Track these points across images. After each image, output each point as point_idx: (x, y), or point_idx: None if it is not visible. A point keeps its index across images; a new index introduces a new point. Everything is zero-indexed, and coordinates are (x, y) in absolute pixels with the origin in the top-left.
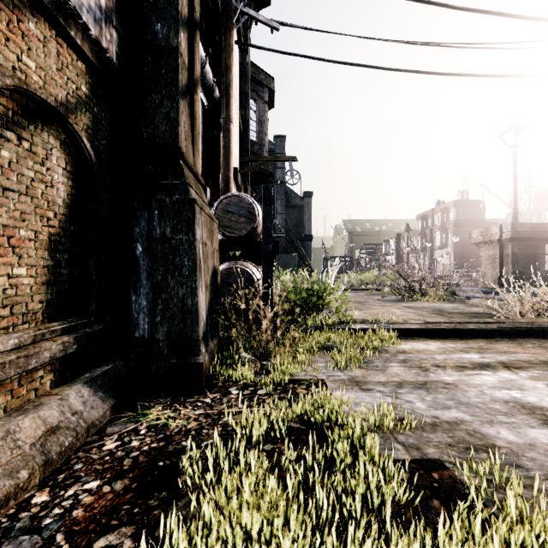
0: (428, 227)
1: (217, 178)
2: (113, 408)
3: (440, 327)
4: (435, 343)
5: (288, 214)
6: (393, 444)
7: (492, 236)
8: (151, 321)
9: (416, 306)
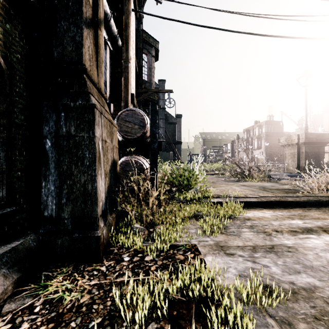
0: (250, 136)
1: (120, 100)
2: (16, 281)
3: (270, 200)
4: (268, 212)
5: (167, 128)
6: (266, 319)
7: (293, 141)
8: (57, 202)
9: (248, 184)
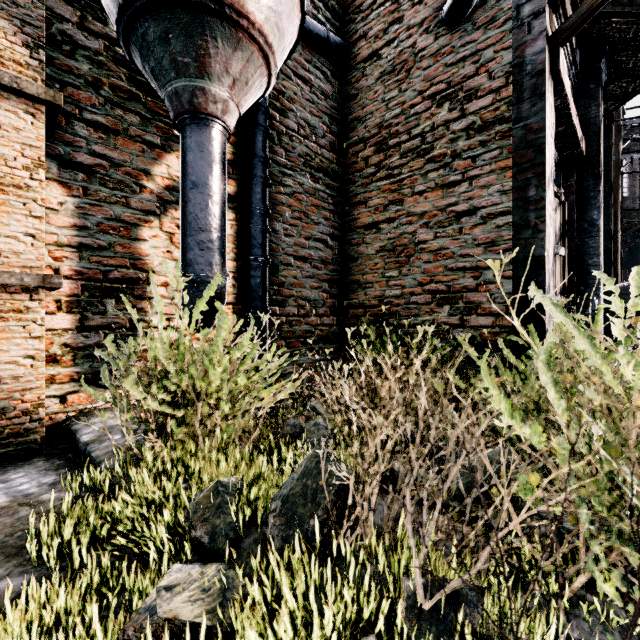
0: None
1: None
2: None
3: None
4: None
5: None
6: None
7: None
8: None
9: None
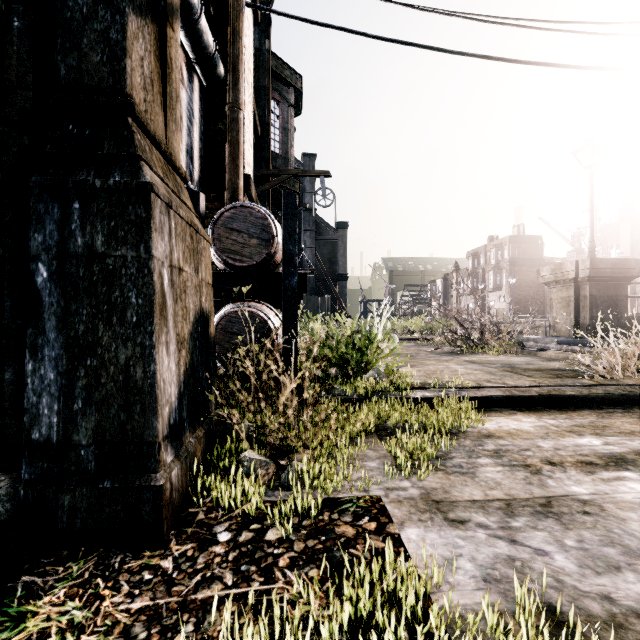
0: (480, 266)
1: (222, 188)
2: None
3: (530, 394)
4: (528, 419)
5: (318, 249)
6: None
7: (566, 274)
8: (63, 409)
9: (480, 360)
